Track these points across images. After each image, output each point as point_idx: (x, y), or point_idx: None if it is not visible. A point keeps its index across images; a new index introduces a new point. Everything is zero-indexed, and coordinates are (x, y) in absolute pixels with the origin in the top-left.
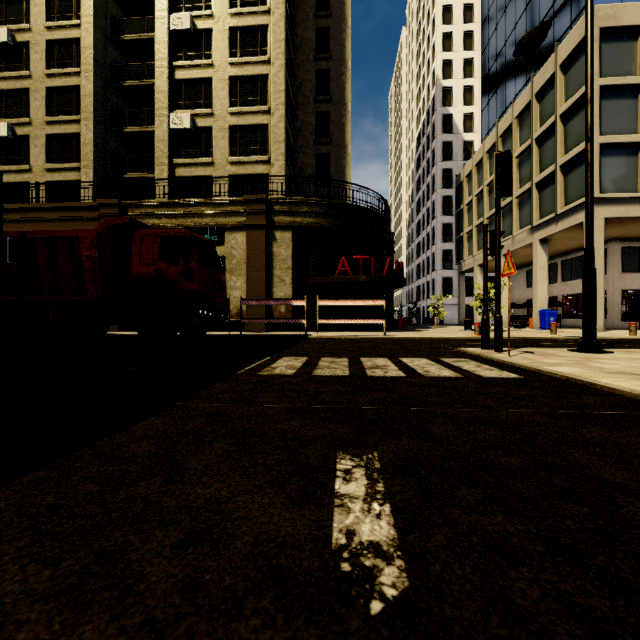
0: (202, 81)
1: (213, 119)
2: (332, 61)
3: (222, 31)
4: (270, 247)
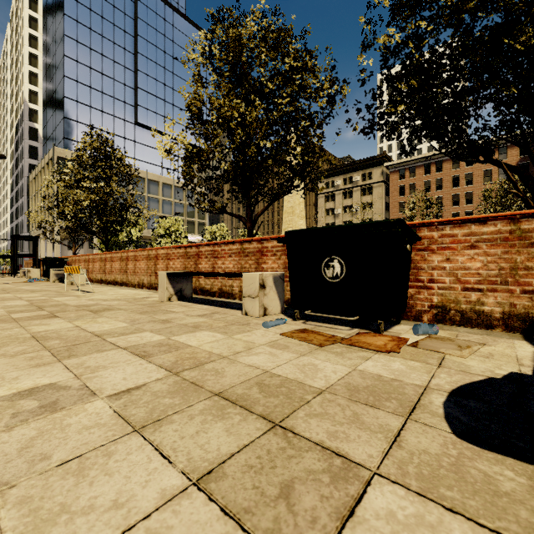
0: None
1: None
2: None
3: None
4: None
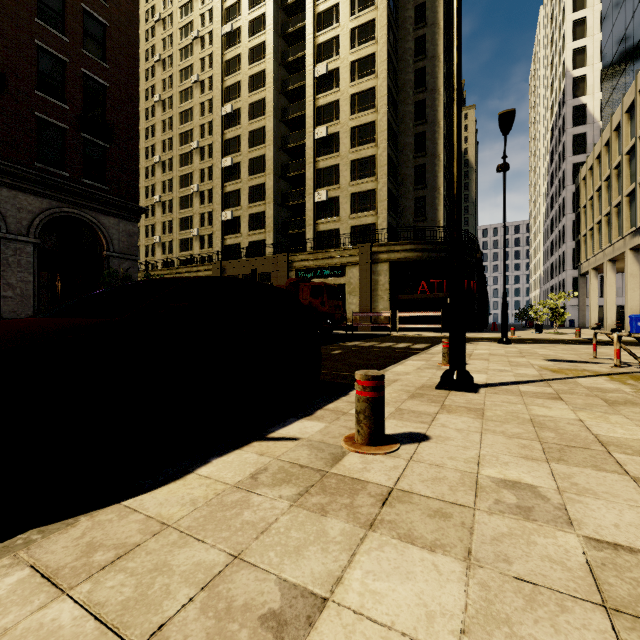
0: (333, 167)
1: (340, 191)
2: (427, 124)
3: (346, 132)
4: (374, 276)
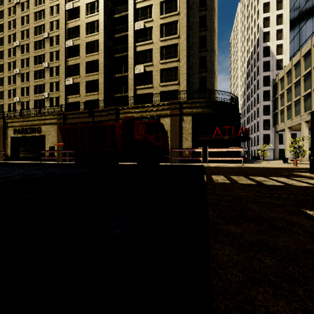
0: (148, 50)
1: (153, 67)
2: (207, 31)
3: (157, 26)
4: (181, 124)
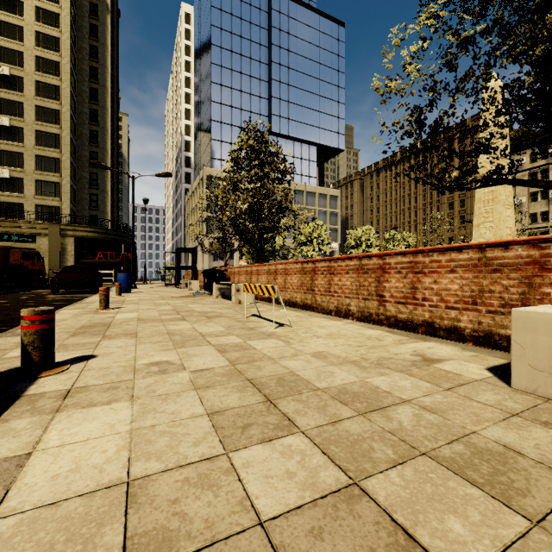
0: (17, 153)
1: (25, 174)
2: (99, 148)
3: (31, 131)
4: (62, 245)
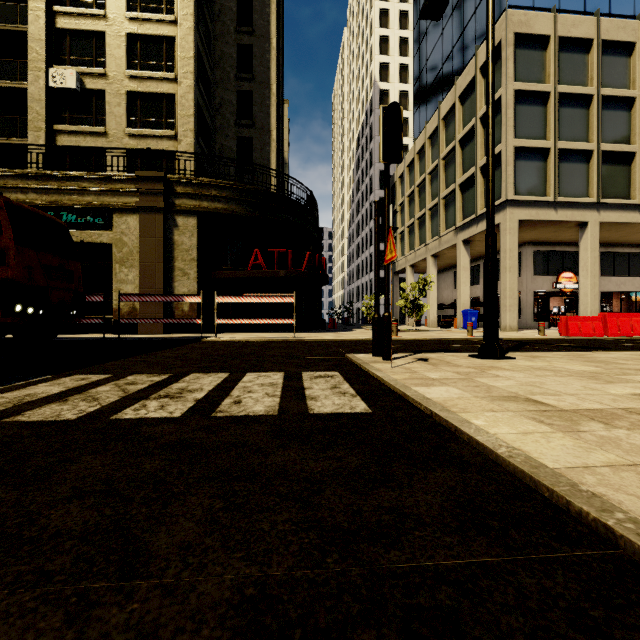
0: (92, 34)
1: (106, 81)
2: (255, 36)
3: None
4: (170, 234)
